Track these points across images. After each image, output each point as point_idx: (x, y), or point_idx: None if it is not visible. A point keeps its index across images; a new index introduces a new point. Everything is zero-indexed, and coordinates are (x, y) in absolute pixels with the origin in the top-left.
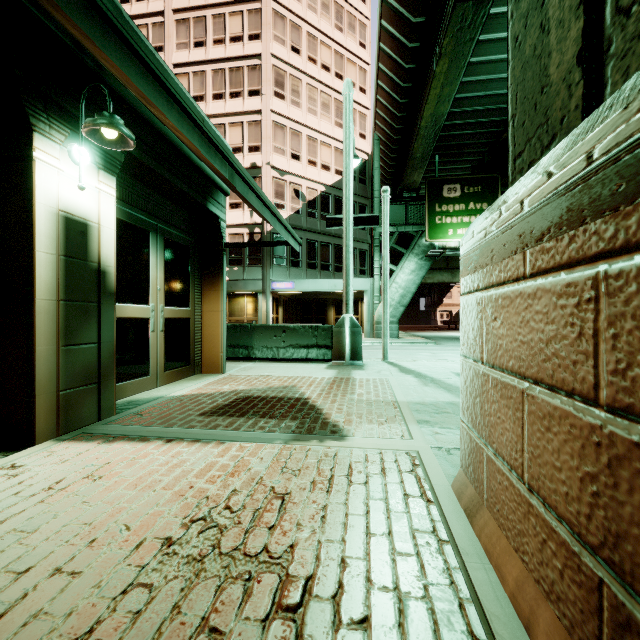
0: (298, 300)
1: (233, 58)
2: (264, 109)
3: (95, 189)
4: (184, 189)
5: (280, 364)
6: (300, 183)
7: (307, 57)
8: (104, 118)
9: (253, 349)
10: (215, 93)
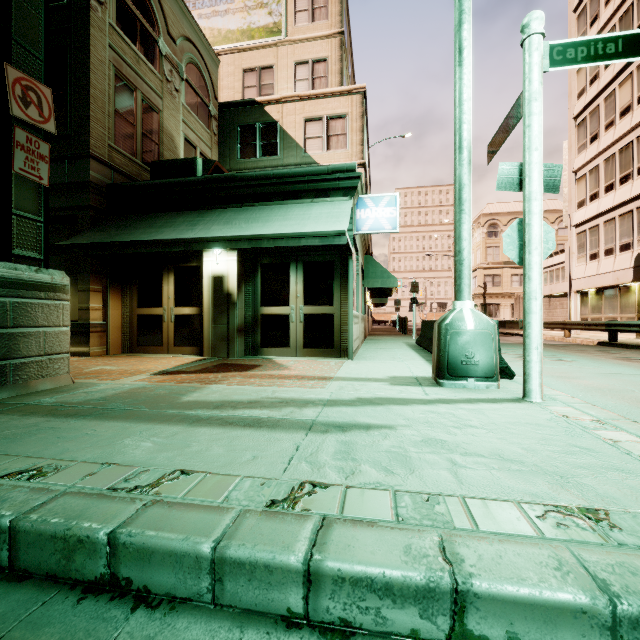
0: None
1: None
2: None
3: (227, 261)
4: None
5: (417, 366)
6: None
7: None
8: None
9: None
10: None
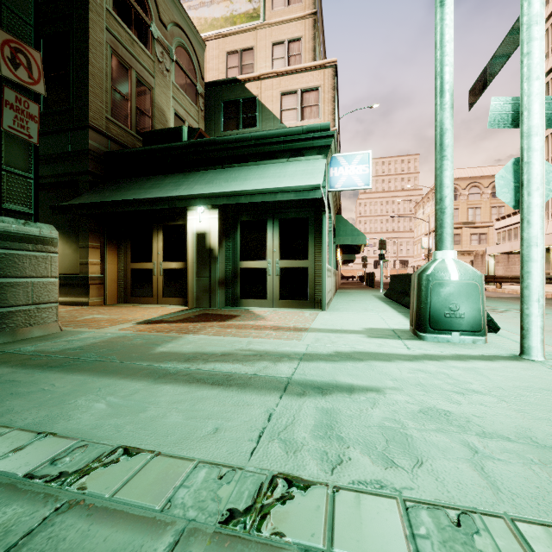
0: None
1: None
2: None
3: (209, 218)
4: None
5: (391, 318)
6: None
7: None
8: None
9: None
10: None
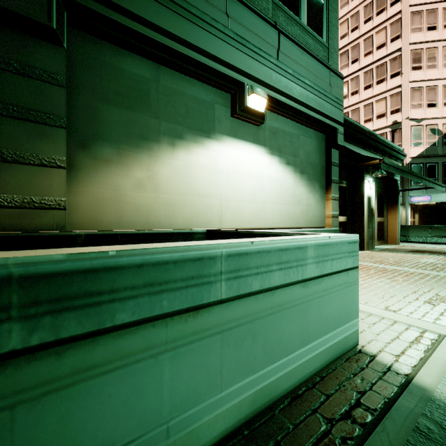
0: (433, 207)
1: (378, 59)
2: (403, 83)
3: (371, 187)
4: (387, 175)
5: (428, 244)
6: (436, 123)
7: (443, 27)
8: (380, 172)
9: (409, 237)
10: (365, 86)
